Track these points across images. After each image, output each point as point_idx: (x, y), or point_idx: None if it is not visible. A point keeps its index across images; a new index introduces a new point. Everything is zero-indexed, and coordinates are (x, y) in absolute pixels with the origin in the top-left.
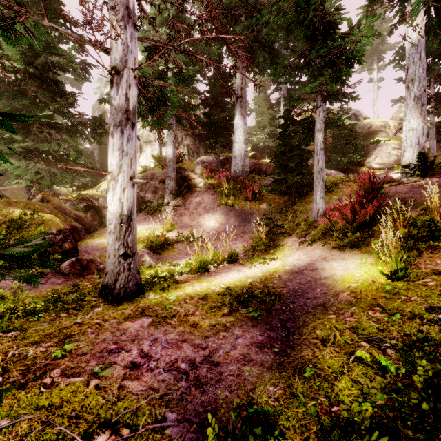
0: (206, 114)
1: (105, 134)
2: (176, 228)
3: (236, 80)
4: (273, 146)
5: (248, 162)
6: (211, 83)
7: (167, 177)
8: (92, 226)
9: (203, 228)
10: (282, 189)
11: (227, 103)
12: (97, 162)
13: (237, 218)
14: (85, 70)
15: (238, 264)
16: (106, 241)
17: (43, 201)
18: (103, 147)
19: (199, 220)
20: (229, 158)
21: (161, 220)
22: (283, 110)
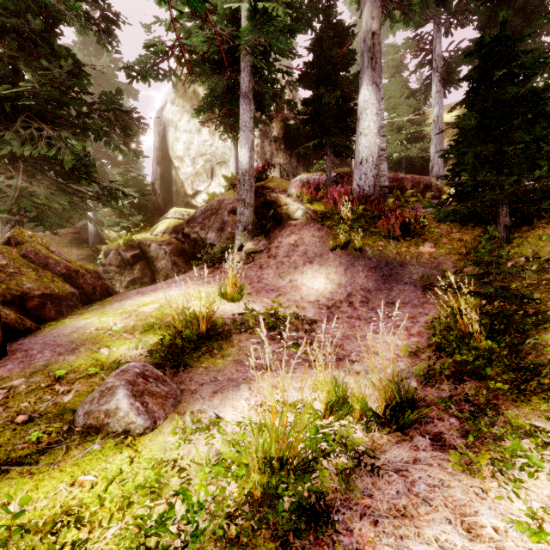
0: (307, 102)
1: (138, 133)
2: (247, 293)
3: (362, 23)
4: (416, 157)
5: (386, 169)
6: (315, 47)
7: (237, 200)
8: (99, 288)
9: (302, 294)
10: (478, 208)
11: (344, 78)
12: (159, 196)
13: (371, 274)
14: (110, 33)
15: (429, 450)
16: (96, 323)
17: (9, 243)
18: (165, 176)
19: (294, 277)
20: (345, 173)
21: (224, 278)
22: (436, 93)
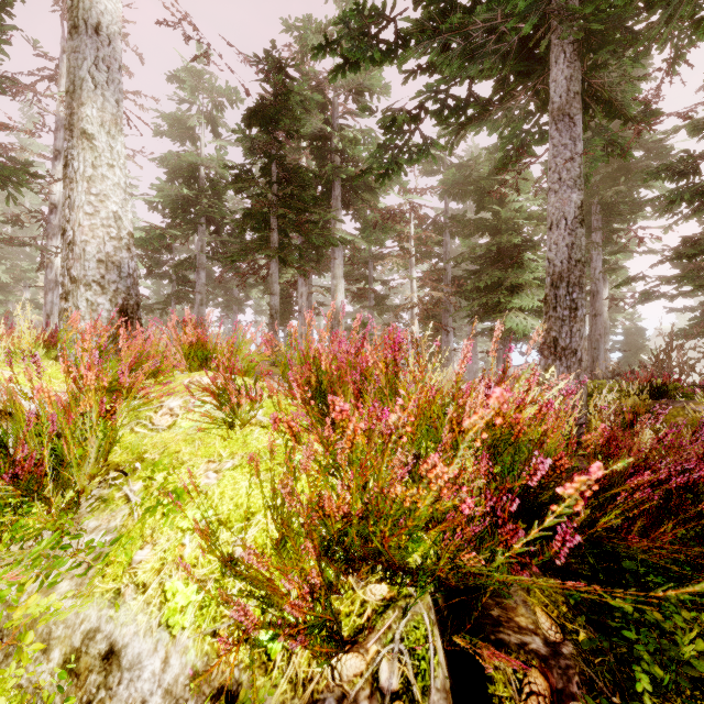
0: None
1: None
2: None
3: None
4: None
5: None
6: None
7: None
8: None
9: None
10: None
11: None
12: None
13: None
14: None
15: None
16: None
17: None
18: None
19: None
20: None
21: None
22: None
